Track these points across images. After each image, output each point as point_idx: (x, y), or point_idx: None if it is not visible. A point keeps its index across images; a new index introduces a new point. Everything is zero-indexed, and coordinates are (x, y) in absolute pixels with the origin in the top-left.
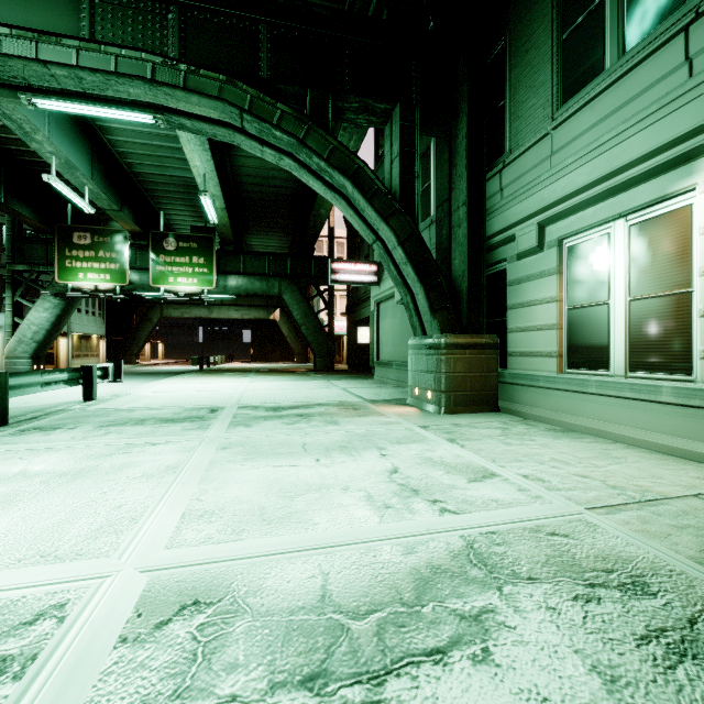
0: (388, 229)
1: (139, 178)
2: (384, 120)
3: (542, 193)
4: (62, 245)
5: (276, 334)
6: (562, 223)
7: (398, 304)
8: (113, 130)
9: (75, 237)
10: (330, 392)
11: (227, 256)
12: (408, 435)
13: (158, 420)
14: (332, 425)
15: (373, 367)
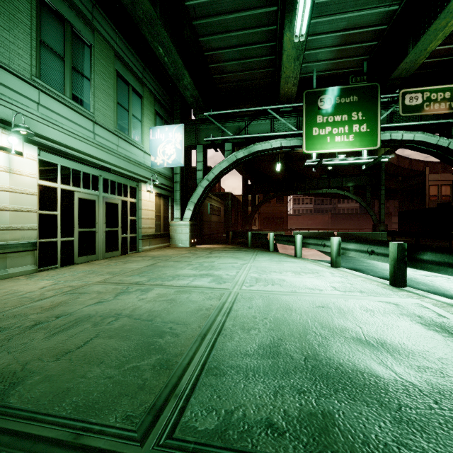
0: None
1: None
2: None
3: None
4: None
5: None
6: None
7: None
8: None
9: None
10: None
11: None
12: None
13: None
14: None
15: None
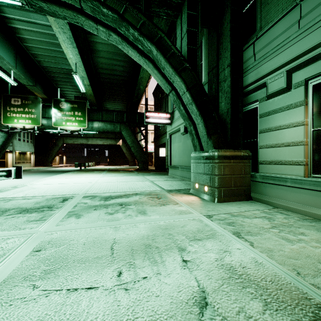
0: (180, 80)
1: (45, 69)
2: (177, 13)
3: (291, 48)
4: (5, 105)
5: (120, 152)
6: (309, 68)
7: (182, 134)
8: (26, 39)
9: (12, 100)
10: (144, 184)
11: (93, 112)
12: (200, 227)
13: (17, 210)
14: (141, 214)
15: (167, 168)
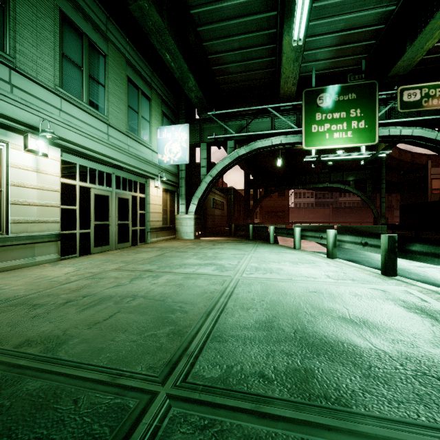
0: None
1: None
2: None
3: None
4: None
5: None
6: None
7: None
8: None
9: None
10: None
11: None
12: None
13: None
14: None
15: None
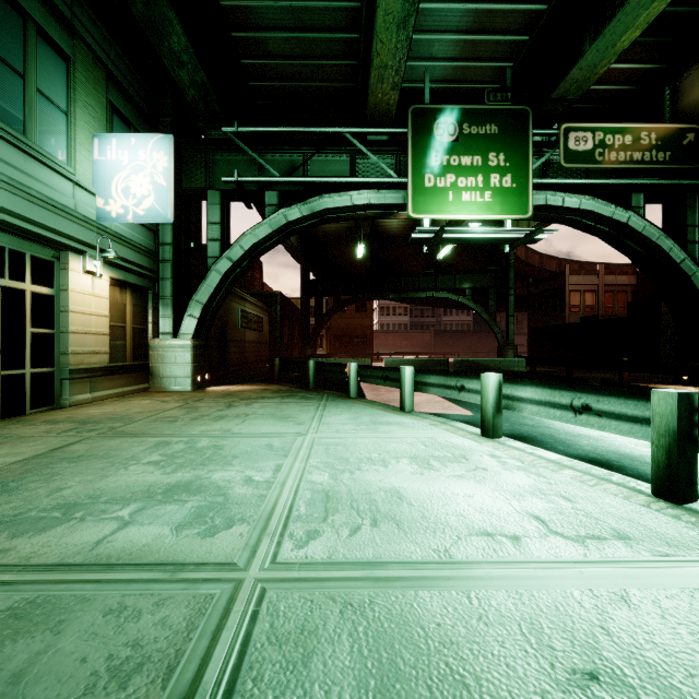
0: None
1: None
2: None
3: None
4: None
5: None
6: None
7: None
8: None
9: None
10: None
11: None
12: None
13: None
14: None
15: None
